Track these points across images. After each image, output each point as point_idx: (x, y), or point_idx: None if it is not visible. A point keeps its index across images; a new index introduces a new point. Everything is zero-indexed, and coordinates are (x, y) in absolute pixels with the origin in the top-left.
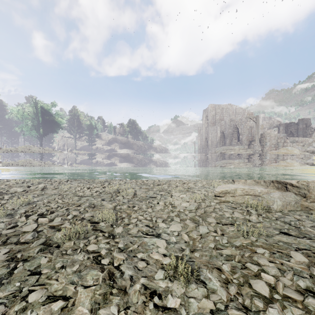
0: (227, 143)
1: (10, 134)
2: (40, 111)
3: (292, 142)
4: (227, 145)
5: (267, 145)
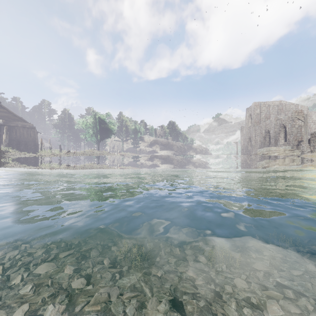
0: (273, 144)
1: (75, 139)
2: (98, 121)
3: None
4: (272, 145)
5: None
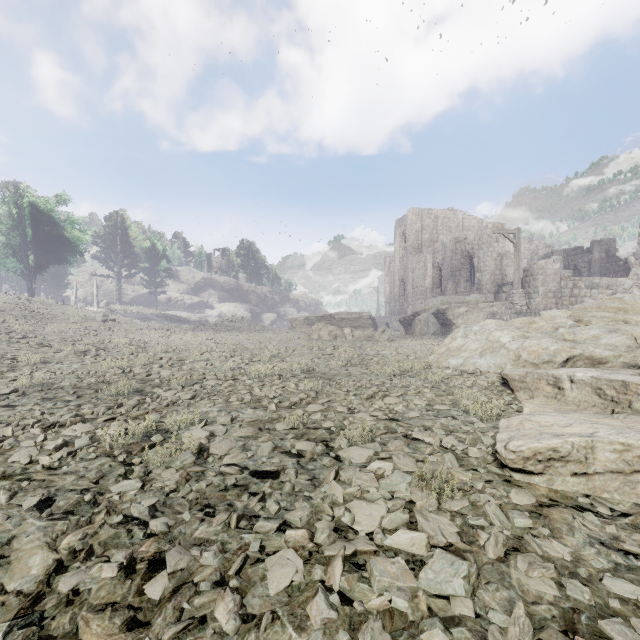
0: (448, 291)
1: None
2: (27, 214)
3: (589, 287)
4: (447, 294)
5: (539, 294)
